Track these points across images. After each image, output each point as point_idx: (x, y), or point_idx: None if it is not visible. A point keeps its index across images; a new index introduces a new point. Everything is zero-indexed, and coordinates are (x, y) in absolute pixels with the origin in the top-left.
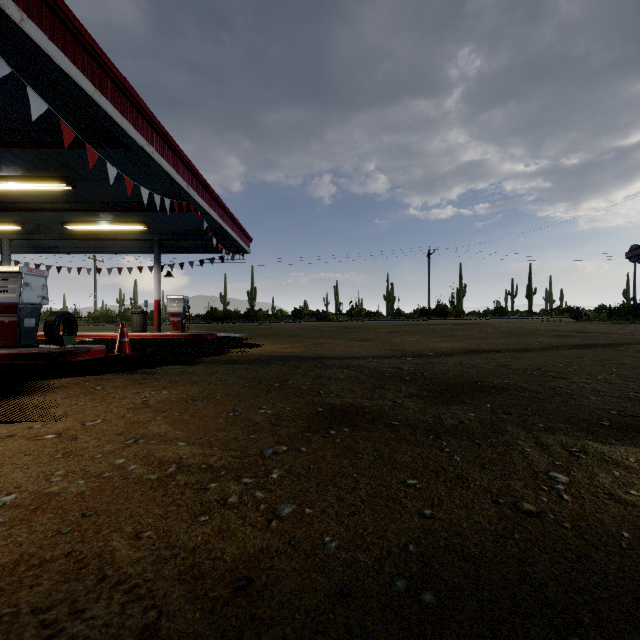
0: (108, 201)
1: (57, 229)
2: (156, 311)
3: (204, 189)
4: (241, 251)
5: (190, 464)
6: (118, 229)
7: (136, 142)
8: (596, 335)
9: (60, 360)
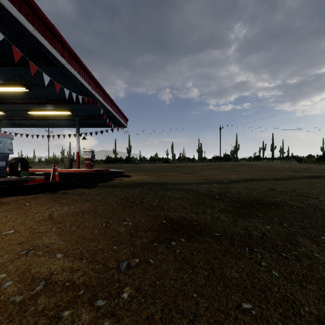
0: (50, 98)
1: (25, 114)
2: (77, 157)
3: (101, 91)
4: (122, 126)
5: (56, 281)
6: (57, 114)
7: (60, 62)
8: (315, 170)
9: (17, 185)
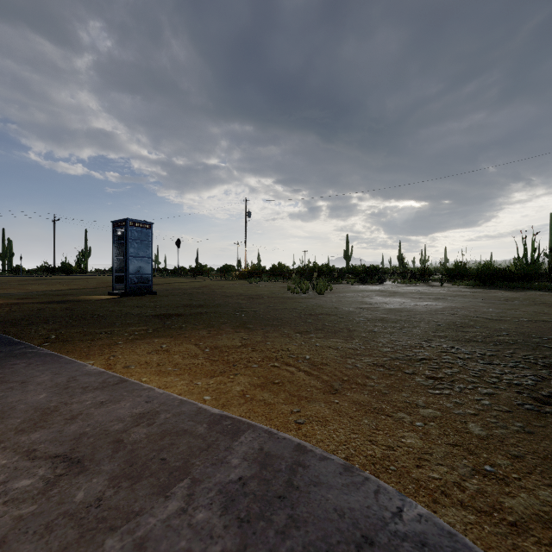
0: None
1: None
2: None
3: None
4: None
5: None
6: None
7: None
8: None
9: None
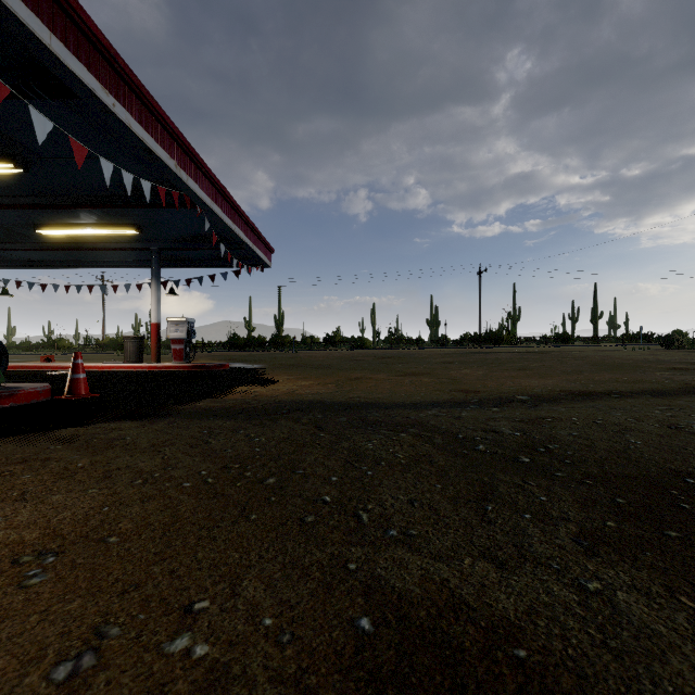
0: (81, 194)
1: (32, 236)
2: (154, 337)
3: (204, 176)
4: (260, 264)
5: None
6: (106, 235)
7: (81, 81)
8: None
9: None
